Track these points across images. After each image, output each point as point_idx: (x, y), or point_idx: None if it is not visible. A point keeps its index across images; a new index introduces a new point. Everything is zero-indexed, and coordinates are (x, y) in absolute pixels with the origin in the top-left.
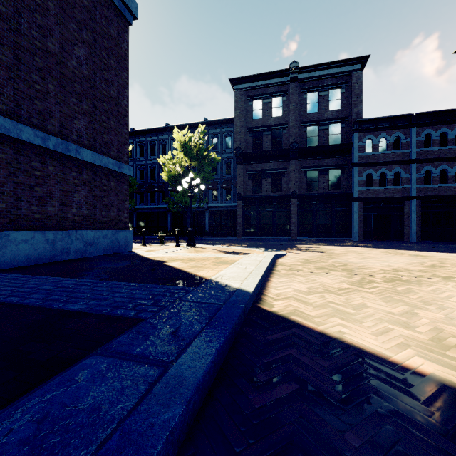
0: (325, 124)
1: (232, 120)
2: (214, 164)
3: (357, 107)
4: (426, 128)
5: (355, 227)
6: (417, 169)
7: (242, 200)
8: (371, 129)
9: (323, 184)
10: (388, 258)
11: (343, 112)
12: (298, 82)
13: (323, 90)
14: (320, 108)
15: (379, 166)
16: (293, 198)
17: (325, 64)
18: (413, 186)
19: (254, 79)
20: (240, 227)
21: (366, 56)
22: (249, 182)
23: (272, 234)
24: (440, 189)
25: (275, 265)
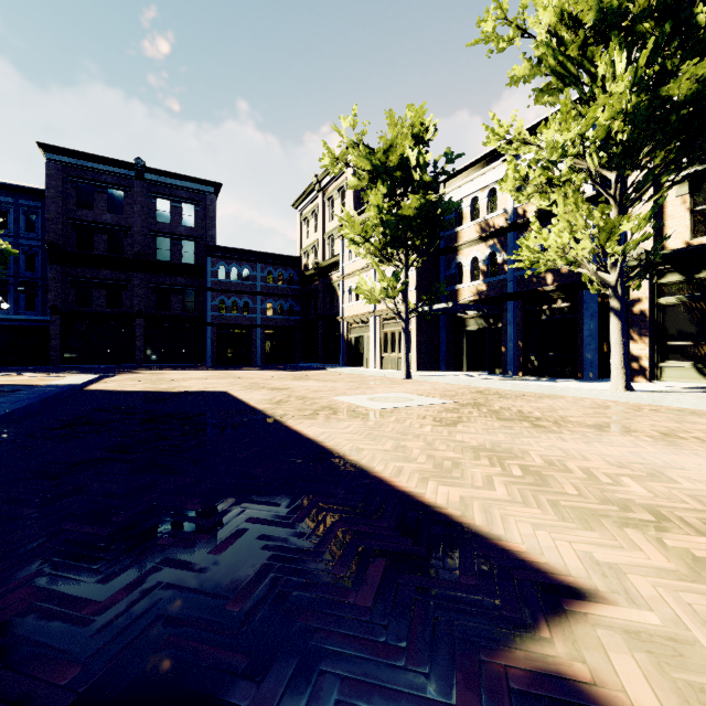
0: (178, 239)
1: (40, 192)
2: (7, 258)
3: (212, 230)
4: (269, 266)
5: (208, 352)
6: (262, 301)
7: (60, 315)
8: (224, 256)
9: (176, 305)
10: (199, 374)
11: (198, 232)
12: (146, 182)
13: (176, 202)
14: (172, 220)
15: (231, 294)
16: (138, 318)
17: (177, 174)
18: (259, 316)
19: (81, 157)
20: (56, 352)
21: (220, 183)
22: (73, 291)
23: (109, 361)
24: (279, 320)
25: (100, 381)
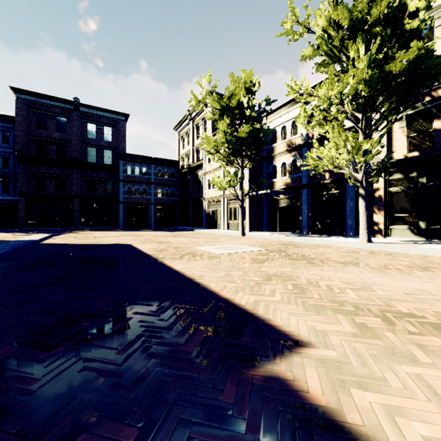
0: (101, 149)
1: (12, 118)
2: None
3: (123, 143)
4: (159, 166)
5: (121, 220)
6: (155, 188)
7: (25, 196)
8: (131, 160)
9: (100, 190)
10: (114, 234)
11: (114, 144)
12: (81, 113)
13: (100, 125)
14: (98, 137)
15: (135, 183)
16: (76, 198)
17: (101, 108)
18: (153, 197)
19: (39, 96)
20: (22, 220)
21: (128, 114)
22: (33, 181)
23: (57, 226)
24: (165, 200)
25: (51, 238)
